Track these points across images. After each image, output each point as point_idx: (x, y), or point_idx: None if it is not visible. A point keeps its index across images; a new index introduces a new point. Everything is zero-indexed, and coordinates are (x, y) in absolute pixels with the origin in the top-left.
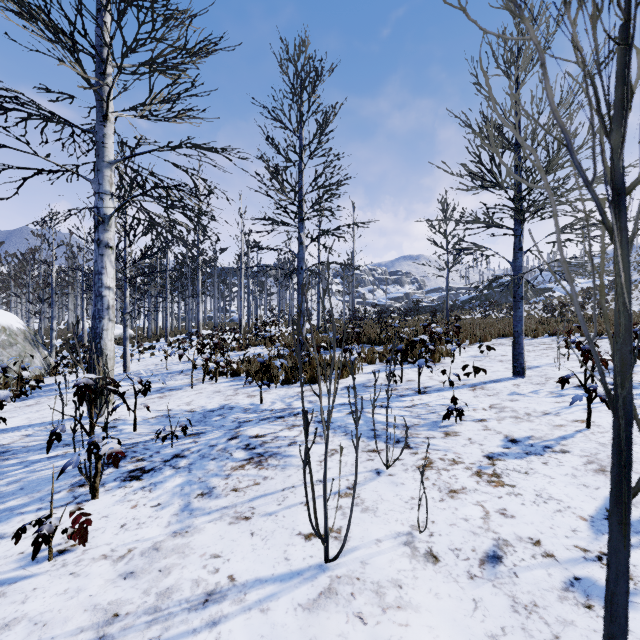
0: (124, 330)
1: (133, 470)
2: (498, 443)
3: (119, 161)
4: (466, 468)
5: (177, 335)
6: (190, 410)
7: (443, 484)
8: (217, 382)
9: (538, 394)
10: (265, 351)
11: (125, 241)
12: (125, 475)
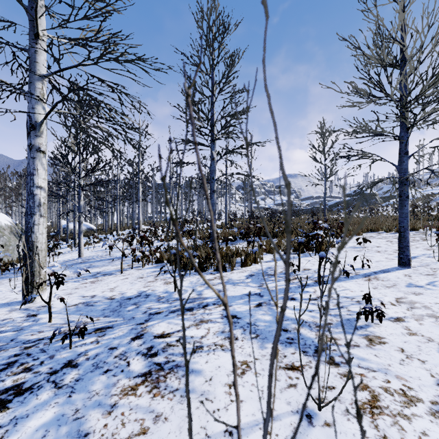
0: (79, 226)
1: (7, 389)
2: None
3: (49, 75)
4: (432, 414)
5: (126, 229)
6: (110, 297)
7: None
8: (143, 268)
9: (437, 286)
10: (186, 242)
11: (80, 158)
12: None
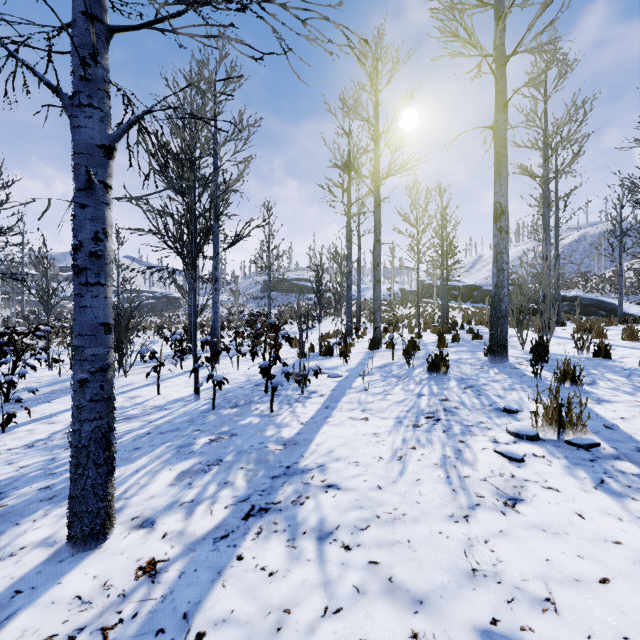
0: None
1: None
2: None
3: None
4: None
5: None
6: None
7: None
8: None
9: None
10: None
11: None
12: None
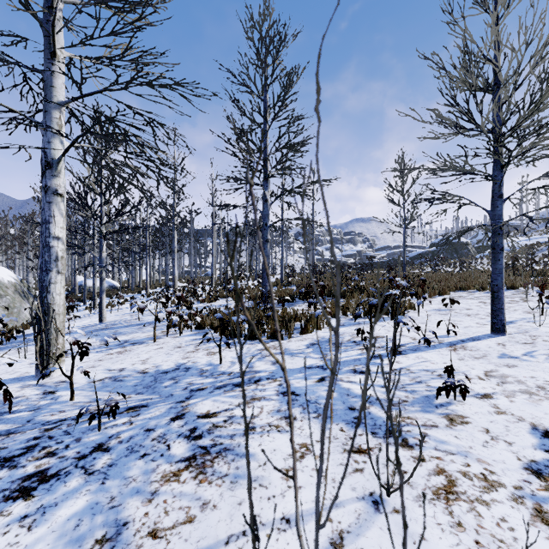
0: (100, 283)
1: (30, 475)
2: (531, 440)
3: (69, 102)
4: (514, 500)
5: (157, 287)
6: (142, 371)
7: (495, 544)
8: (181, 335)
9: (535, 357)
10: (232, 303)
11: (101, 200)
12: (14, 486)
